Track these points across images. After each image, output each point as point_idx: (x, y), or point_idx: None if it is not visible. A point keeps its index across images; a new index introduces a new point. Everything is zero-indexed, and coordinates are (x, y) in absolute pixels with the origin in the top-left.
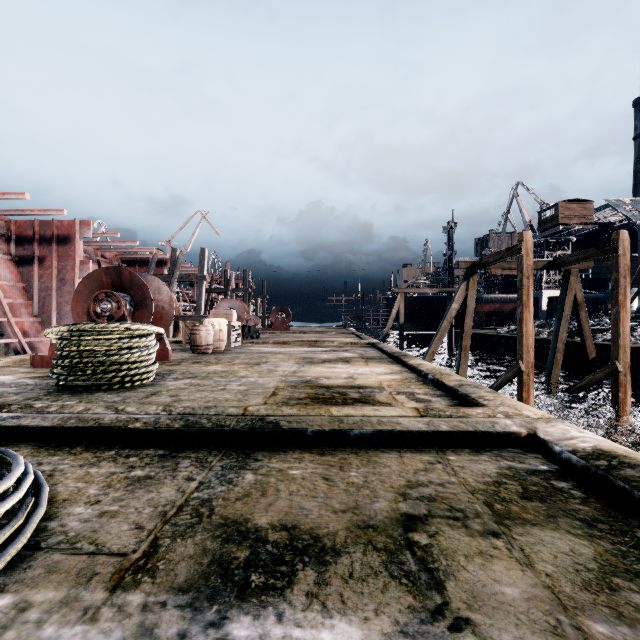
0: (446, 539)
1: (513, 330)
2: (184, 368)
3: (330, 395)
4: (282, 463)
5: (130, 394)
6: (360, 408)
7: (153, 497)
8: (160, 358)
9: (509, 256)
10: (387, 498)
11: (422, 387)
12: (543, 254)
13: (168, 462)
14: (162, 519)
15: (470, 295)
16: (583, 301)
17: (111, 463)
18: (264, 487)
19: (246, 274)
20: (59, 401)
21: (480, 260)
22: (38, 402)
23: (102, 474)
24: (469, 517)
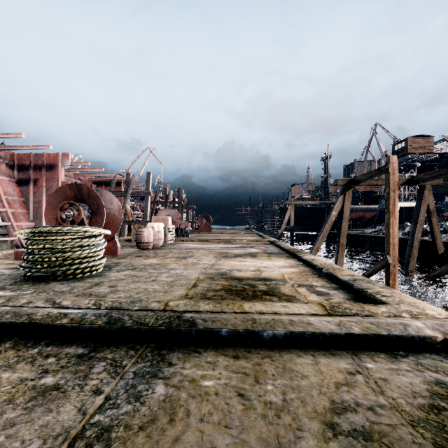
0: None
1: (375, 231)
2: (128, 261)
3: (242, 287)
4: (195, 369)
5: (78, 284)
6: (270, 304)
7: (49, 421)
8: (112, 253)
9: (378, 175)
10: (313, 432)
11: (318, 280)
12: None
13: (83, 365)
14: None
15: (346, 205)
16: (434, 209)
17: (27, 365)
18: (173, 407)
19: (180, 191)
20: (18, 290)
21: (354, 178)
22: (1, 291)
23: (11, 381)
24: None
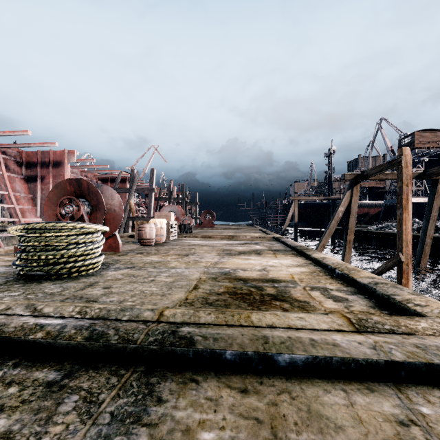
0: None
1: (381, 227)
2: (128, 258)
3: (247, 290)
4: (192, 410)
5: (71, 285)
6: (283, 316)
7: None
8: (113, 249)
9: (389, 168)
10: None
11: (332, 282)
12: None
13: (49, 399)
14: None
15: (354, 200)
16: None
17: None
18: None
19: (183, 187)
20: (6, 292)
21: (362, 173)
22: None
23: None
24: None
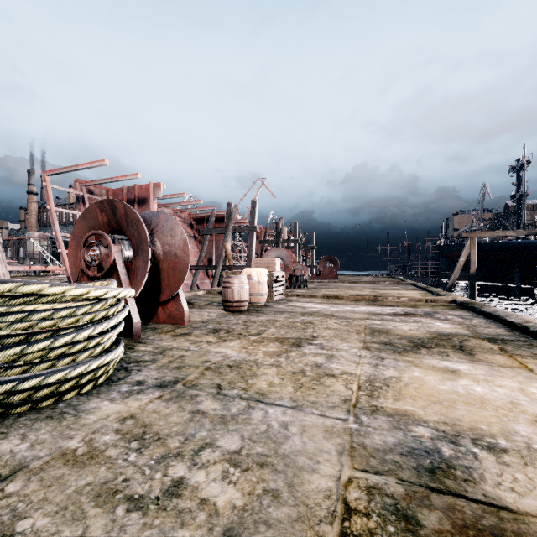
0: None
1: None
2: (185, 346)
3: None
4: None
5: None
6: None
7: None
8: (175, 320)
9: None
10: None
11: None
12: None
13: None
14: None
15: None
16: None
17: None
18: None
19: (295, 226)
20: None
21: None
22: None
23: None
24: None
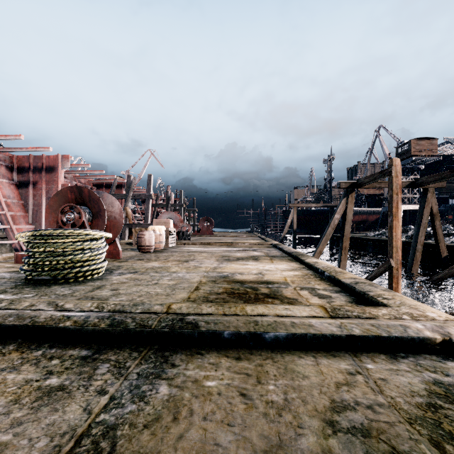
0: None
1: (378, 234)
2: (129, 264)
3: (244, 290)
4: (198, 370)
5: (80, 287)
6: (272, 307)
7: (55, 420)
8: (113, 256)
9: (381, 177)
10: (313, 429)
11: (320, 283)
12: None
13: (87, 366)
14: None
15: (349, 208)
16: (437, 212)
17: (32, 367)
18: (177, 406)
19: (181, 194)
20: (20, 294)
21: (357, 181)
22: (2, 295)
23: (17, 382)
24: None
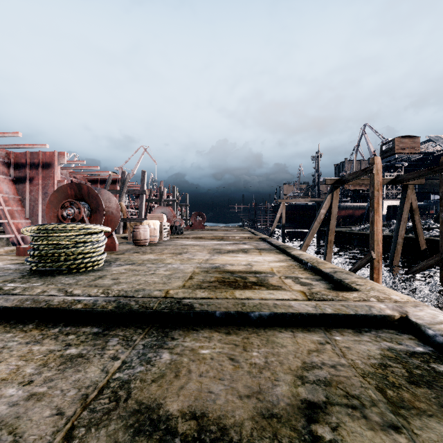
0: (349, 433)
1: (363, 228)
2: (126, 256)
3: (234, 279)
4: (194, 342)
5: (82, 277)
6: (258, 292)
7: (79, 377)
8: (110, 249)
9: (363, 175)
10: (287, 381)
11: (304, 272)
12: (384, 175)
13: (99, 340)
14: (82, 403)
15: (334, 203)
16: (417, 208)
17: (52, 341)
18: (177, 367)
19: (174, 189)
20: (28, 283)
21: (341, 178)
22: (12, 284)
23: (42, 352)
24: (366, 405)
